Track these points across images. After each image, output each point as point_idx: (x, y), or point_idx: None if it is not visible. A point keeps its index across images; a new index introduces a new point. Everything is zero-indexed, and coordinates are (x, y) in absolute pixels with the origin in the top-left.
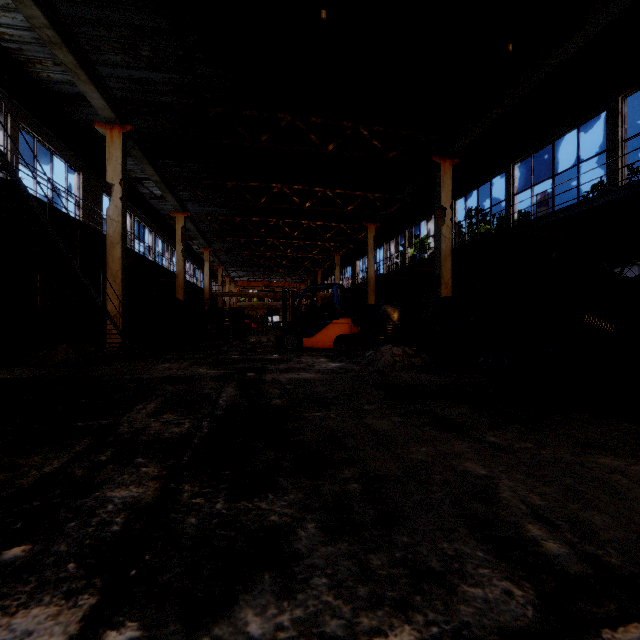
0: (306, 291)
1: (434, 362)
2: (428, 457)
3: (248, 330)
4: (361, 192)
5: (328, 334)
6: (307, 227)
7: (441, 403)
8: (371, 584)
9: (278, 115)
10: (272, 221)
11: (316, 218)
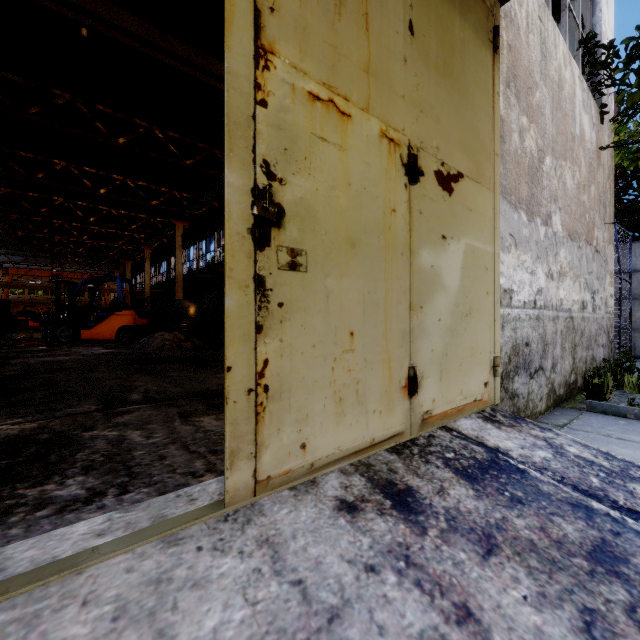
0: (85, 282)
1: (204, 345)
2: (113, 383)
3: (18, 327)
4: (167, 189)
5: (110, 325)
6: (108, 214)
7: (167, 364)
8: (13, 415)
9: (53, 90)
10: (58, 200)
11: (119, 206)
